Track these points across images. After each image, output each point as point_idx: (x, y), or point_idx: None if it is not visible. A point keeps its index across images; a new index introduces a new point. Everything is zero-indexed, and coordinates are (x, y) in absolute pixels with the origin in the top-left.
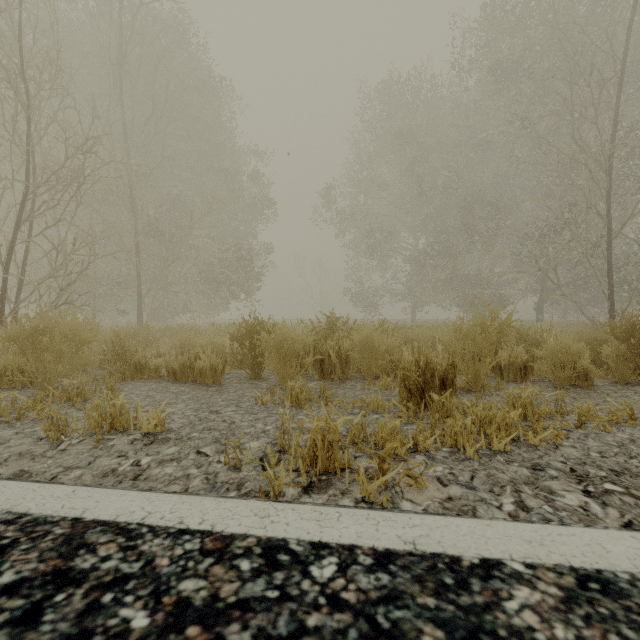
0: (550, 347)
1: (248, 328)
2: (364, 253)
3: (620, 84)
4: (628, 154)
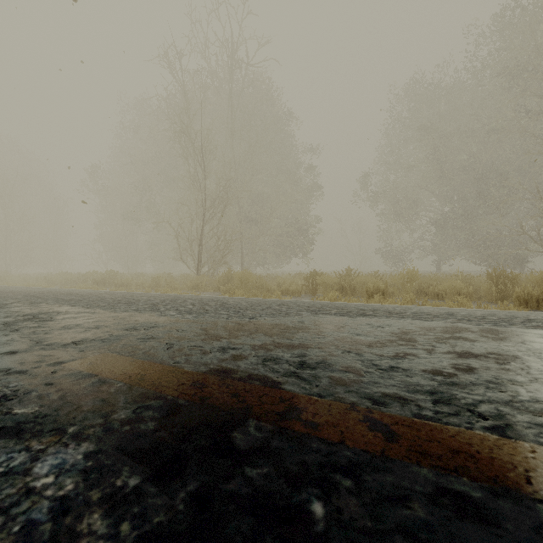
0: (445, 283)
1: (311, 274)
2: (392, 219)
3: None
4: None
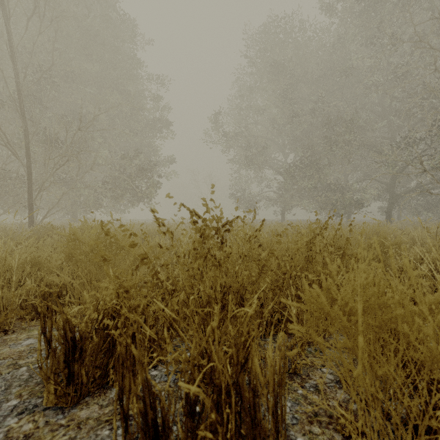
0: None
1: None
2: (245, 166)
3: None
4: None
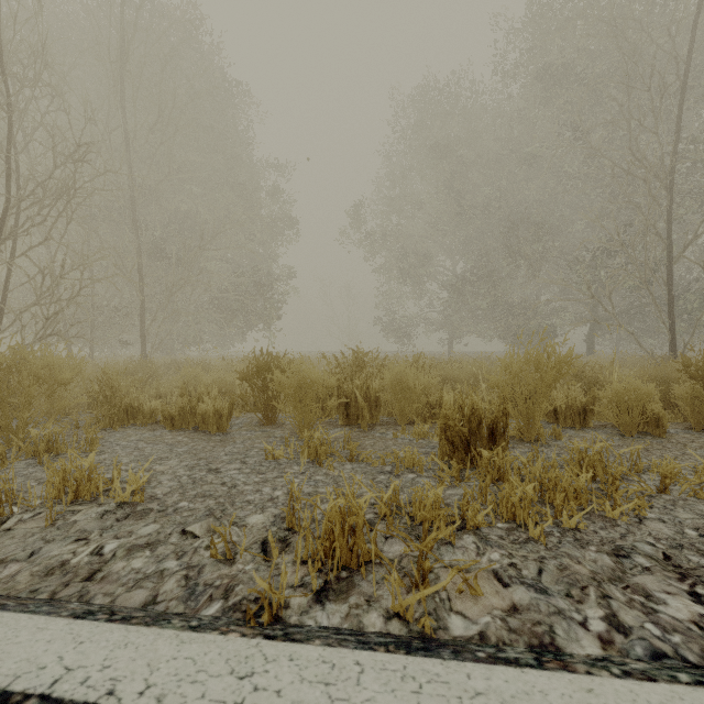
0: (616, 388)
1: (259, 365)
2: (396, 278)
3: (682, 90)
4: (688, 169)
